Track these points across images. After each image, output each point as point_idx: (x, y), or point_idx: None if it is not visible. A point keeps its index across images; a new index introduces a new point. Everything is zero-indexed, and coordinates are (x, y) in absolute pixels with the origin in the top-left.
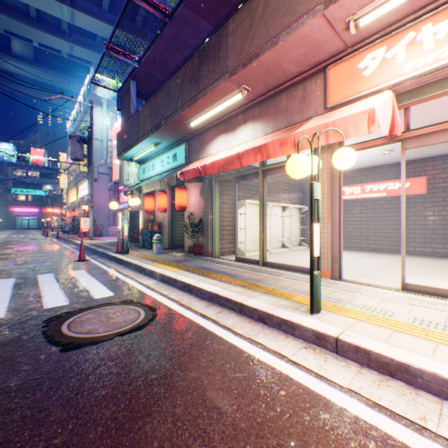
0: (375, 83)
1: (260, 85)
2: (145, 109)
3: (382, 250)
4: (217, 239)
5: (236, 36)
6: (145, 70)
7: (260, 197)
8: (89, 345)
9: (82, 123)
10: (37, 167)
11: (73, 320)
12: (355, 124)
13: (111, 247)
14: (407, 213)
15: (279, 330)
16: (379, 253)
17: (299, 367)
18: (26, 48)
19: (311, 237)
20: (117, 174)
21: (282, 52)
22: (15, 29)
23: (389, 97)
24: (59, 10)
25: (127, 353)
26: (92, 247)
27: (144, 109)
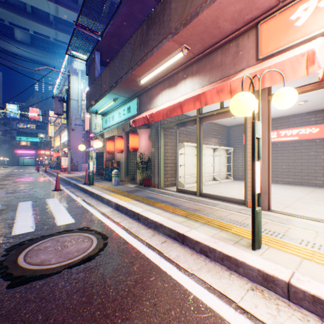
0: (307, 32)
1: (198, 44)
2: (106, 72)
3: (295, 183)
4: (162, 174)
5: (178, 0)
6: (106, 42)
7: (197, 139)
8: (37, 280)
9: (63, 88)
10: (34, 121)
11: (32, 248)
12: (292, 67)
13: (81, 179)
14: (317, 153)
15: (222, 264)
16: (292, 185)
17: (250, 318)
18: (25, 35)
19: (253, 175)
20: (88, 125)
21: (219, 10)
22: (16, 21)
23: (323, 43)
24: (47, 6)
25: (71, 292)
26: (67, 179)
27: (105, 72)
